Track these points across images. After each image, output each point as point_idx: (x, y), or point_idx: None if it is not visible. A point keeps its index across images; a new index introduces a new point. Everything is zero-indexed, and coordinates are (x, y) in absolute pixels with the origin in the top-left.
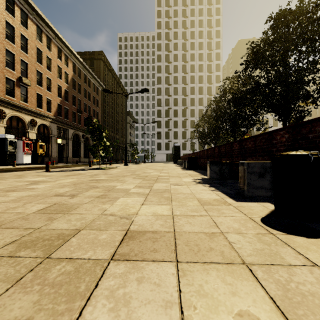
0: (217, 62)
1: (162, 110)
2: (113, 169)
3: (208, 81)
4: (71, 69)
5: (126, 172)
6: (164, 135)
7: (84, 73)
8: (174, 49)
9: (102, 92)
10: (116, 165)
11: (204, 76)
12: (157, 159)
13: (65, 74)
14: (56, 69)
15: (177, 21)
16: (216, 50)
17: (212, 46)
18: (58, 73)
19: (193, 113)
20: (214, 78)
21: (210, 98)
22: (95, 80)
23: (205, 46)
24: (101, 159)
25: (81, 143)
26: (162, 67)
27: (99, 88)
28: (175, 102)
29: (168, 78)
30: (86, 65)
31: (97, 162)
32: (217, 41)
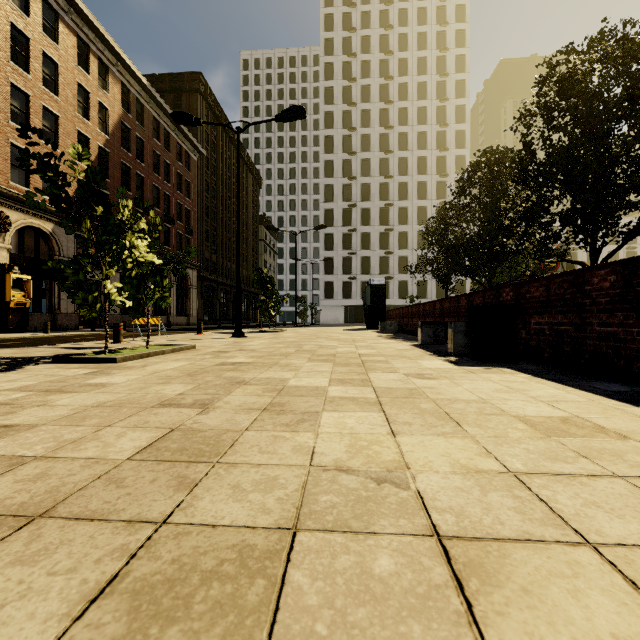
0: (458, 102)
1: (336, 211)
2: (166, 356)
3: (438, 145)
4: (117, 100)
5: (170, 391)
6: (341, 266)
7: (153, 116)
8: (363, 74)
9: (201, 166)
10: (215, 334)
11: (430, 134)
12: (324, 319)
13: (102, 110)
14: (74, 91)
15: (369, 12)
16: (456, 75)
17: (447, 65)
18: (80, 103)
19: (404, 215)
20: (451, 138)
21: (442, 183)
22: (182, 135)
23: (431, 67)
24: (197, 319)
25: None
26: (335, 116)
27: (192, 156)
28: (364, 193)
29: (348, 140)
30: (158, 96)
31: (188, 325)
32: (459, 55)
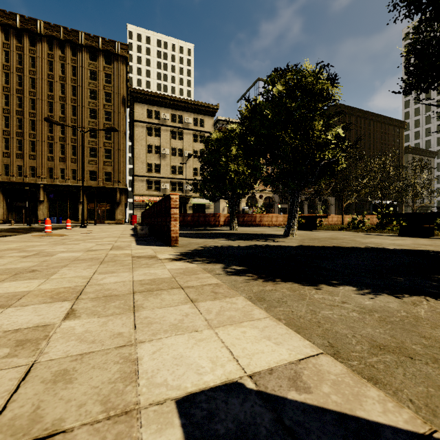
0: None
1: None
2: None
3: None
4: None
5: None
6: None
7: None
8: None
9: None
10: None
11: None
12: None
13: None
14: None
15: None
16: None
17: None
18: None
19: None
20: None
21: None
22: None
23: None
24: None
25: (304, 205)
26: None
27: None
28: None
29: None
30: None
31: None
32: None
